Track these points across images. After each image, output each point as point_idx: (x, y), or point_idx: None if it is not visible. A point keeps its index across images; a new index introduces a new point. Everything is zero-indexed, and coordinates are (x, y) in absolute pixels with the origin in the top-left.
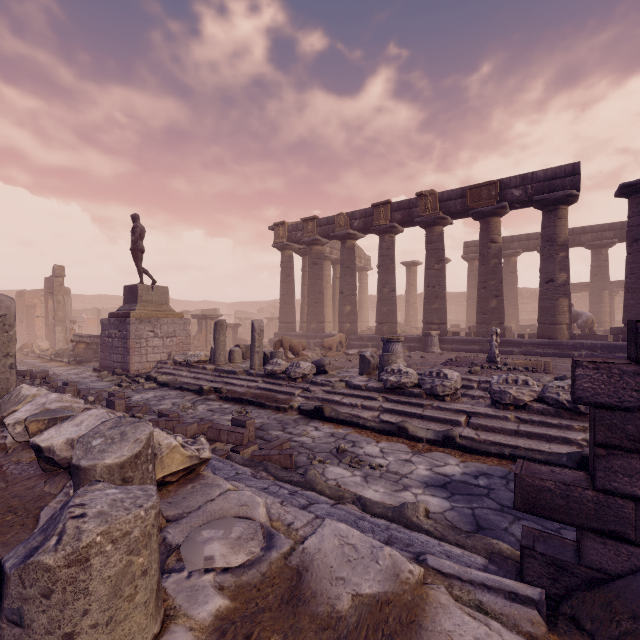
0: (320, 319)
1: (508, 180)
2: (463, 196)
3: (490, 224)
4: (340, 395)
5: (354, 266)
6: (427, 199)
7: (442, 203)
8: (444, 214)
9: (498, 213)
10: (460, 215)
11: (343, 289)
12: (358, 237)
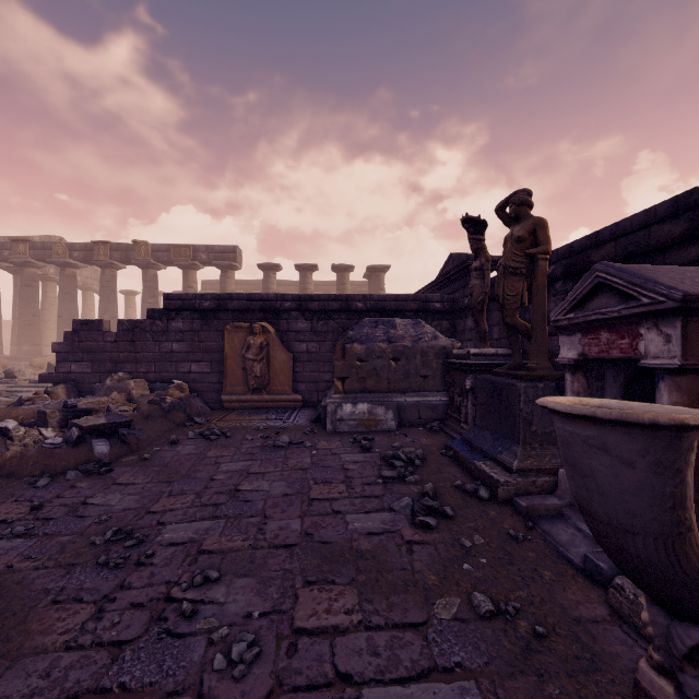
0: (35, 341)
1: (199, 247)
2: (169, 251)
3: (188, 275)
4: (21, 388)
5: (75, 293)
6: (141, 247)
7: (154, 253)
8: (155, 261)
9: (193, 268)
10: (169, 264)
11: (62, 313)
12: (80, 266)
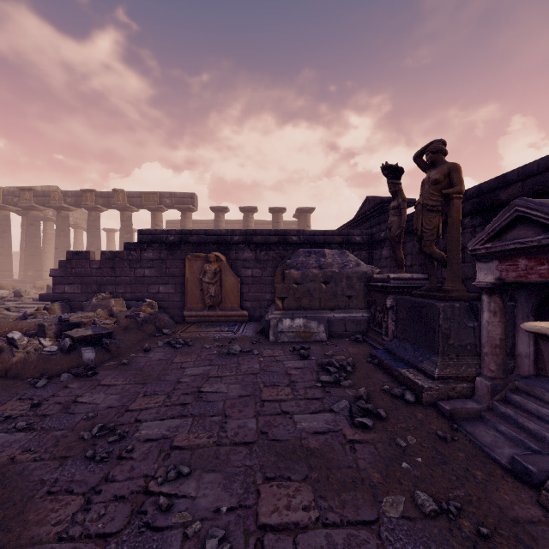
0: (38, 268)
1: (164, 193)
2: (141, 197)
3: (156, 215)
4: (26, 304)
5: (68, 230)
6: (119, 194)
7: (129, 198)
8: (130, 205)
9: (160, 210)
10: (141, 207)
11: (58, 246)
12: (72, 210)
